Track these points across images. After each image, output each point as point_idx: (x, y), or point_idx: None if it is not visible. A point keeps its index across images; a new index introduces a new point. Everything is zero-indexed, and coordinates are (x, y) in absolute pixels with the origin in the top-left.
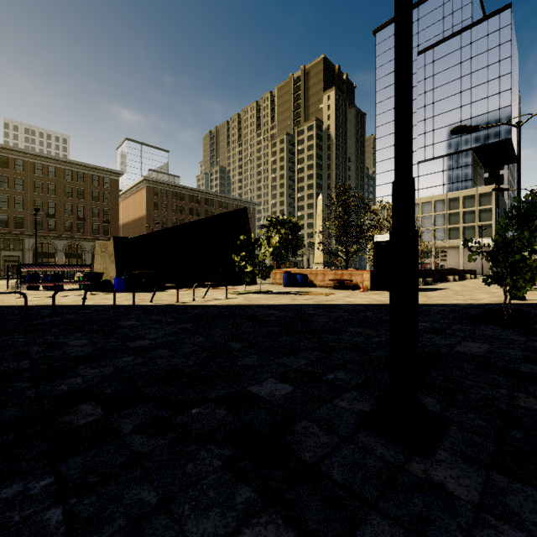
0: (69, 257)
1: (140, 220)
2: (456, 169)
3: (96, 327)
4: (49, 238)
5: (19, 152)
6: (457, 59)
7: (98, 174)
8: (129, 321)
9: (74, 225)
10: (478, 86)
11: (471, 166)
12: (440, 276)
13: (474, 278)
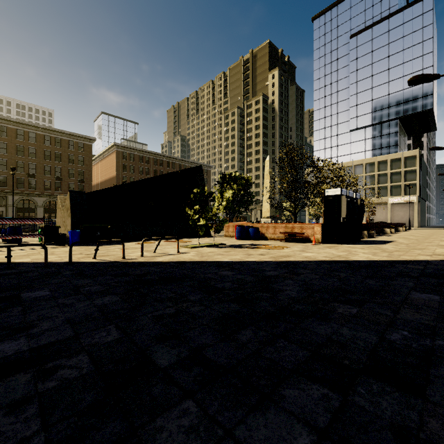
0: (47, 212)
1: (111, 180)
2: (384, 135)
3: None
4: (30, 195)
5: (3, 119)
6: (385, 40)
7: (74, 139)
8: (39, 291)
9: (52, 184)
10: (404, 64)
11: (397, 133)
12: (378, 229)
13: (405, 230)
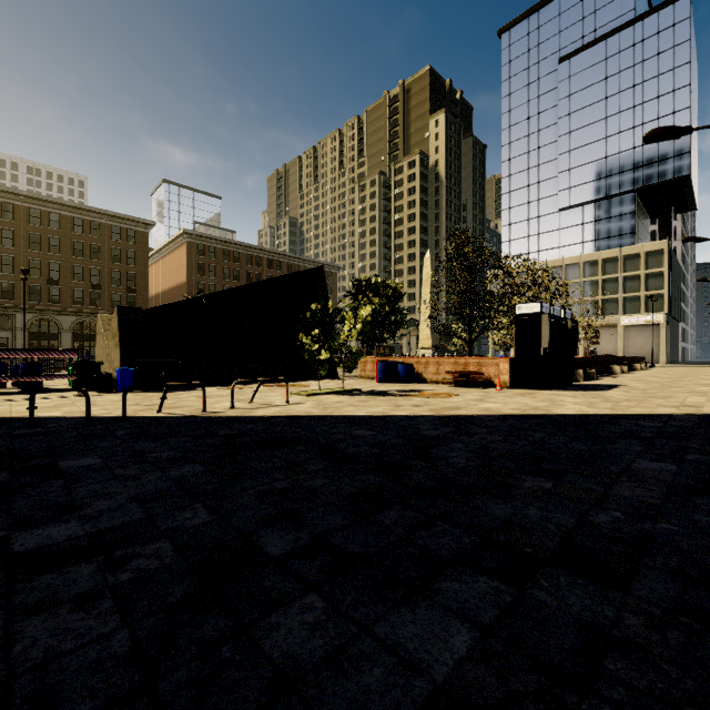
0: (78, 339)
1: (179, 288)
2: (613, 218)
3: (4, 476)
4: (51, 313)
5: (8, 193)
6: (615, 67)
7: (120, 224)
8: (85, 458)
9: (85, 295)
10: (644, 104)
11: (633, 214)
12: (601, 366)
13: (645, 368)
